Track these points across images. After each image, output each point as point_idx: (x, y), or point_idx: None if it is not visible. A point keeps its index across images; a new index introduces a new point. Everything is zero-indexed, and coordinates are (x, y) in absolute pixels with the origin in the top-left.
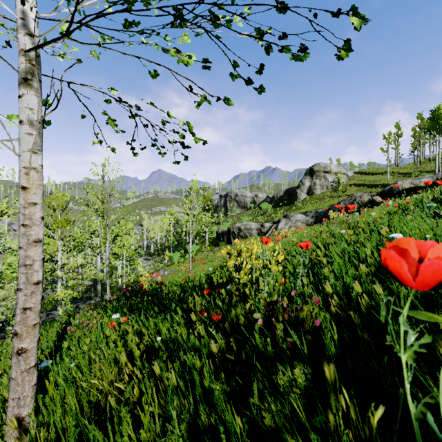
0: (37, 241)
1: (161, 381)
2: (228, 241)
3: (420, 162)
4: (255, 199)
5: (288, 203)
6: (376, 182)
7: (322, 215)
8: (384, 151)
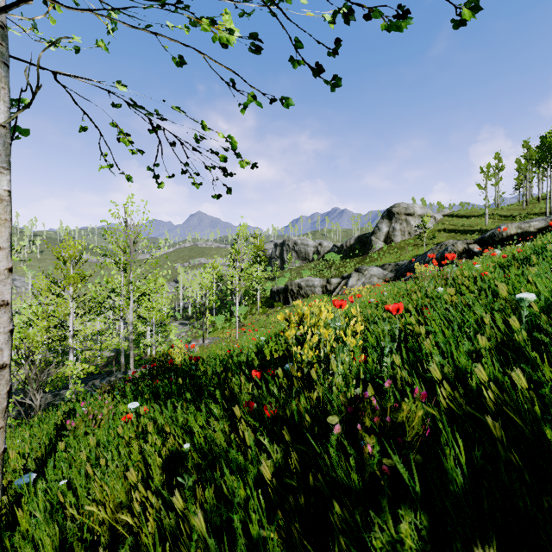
0: (1, 304)
1: (185, 521)
2: (285, 301)
3: (527, 202)
4: (318, 249)
5: (360, 253)
6: (471, 227)
7: (403, 268)
8: (481, 188)
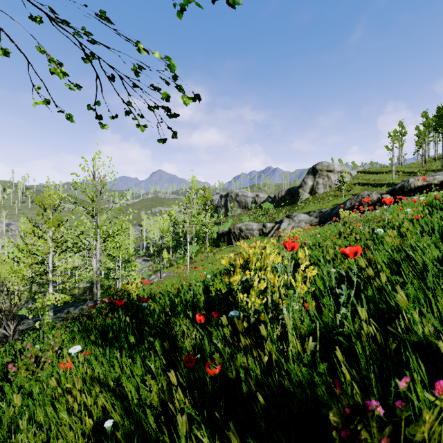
0: None
1: None
2: (228, 242)
3: (425, 161)
4: (256, 199)
5: (290, 203)
6: (380, 181)
7: (326, 214)
8: (389, 149)
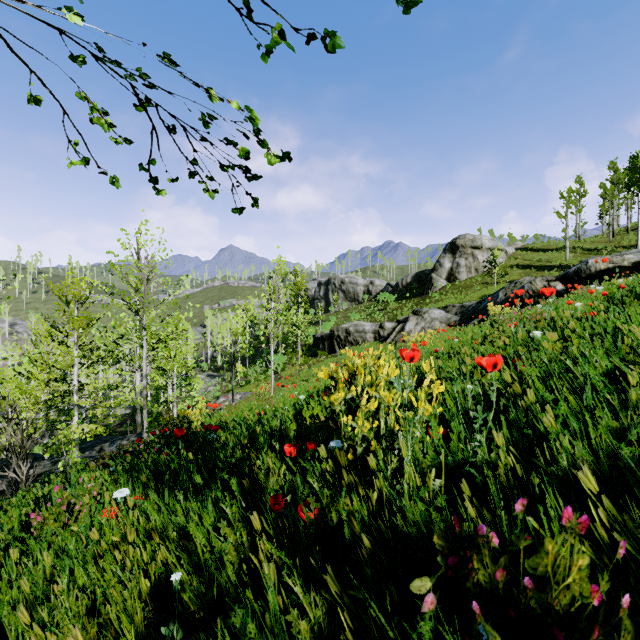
0: None
1: None
2: (330, 349)
3: (614, 233)
4: (370, 288)
5: (419, 293)
6: (549, 262)
7: (470, 310)
8: (561, 217)
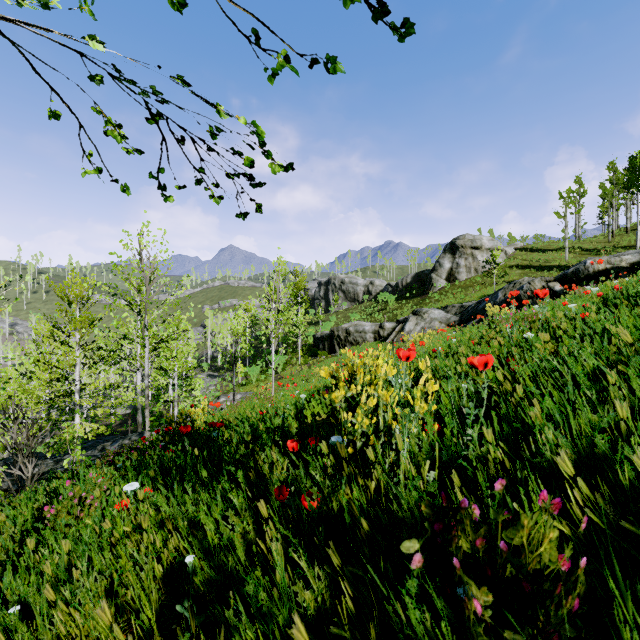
0: None
1: None
2: (330, 349)
3: (613, 234)
4: (370, 289)
5: (418, 293)
6: (548, 263)
7: (470, 310)
8: (560, 217)
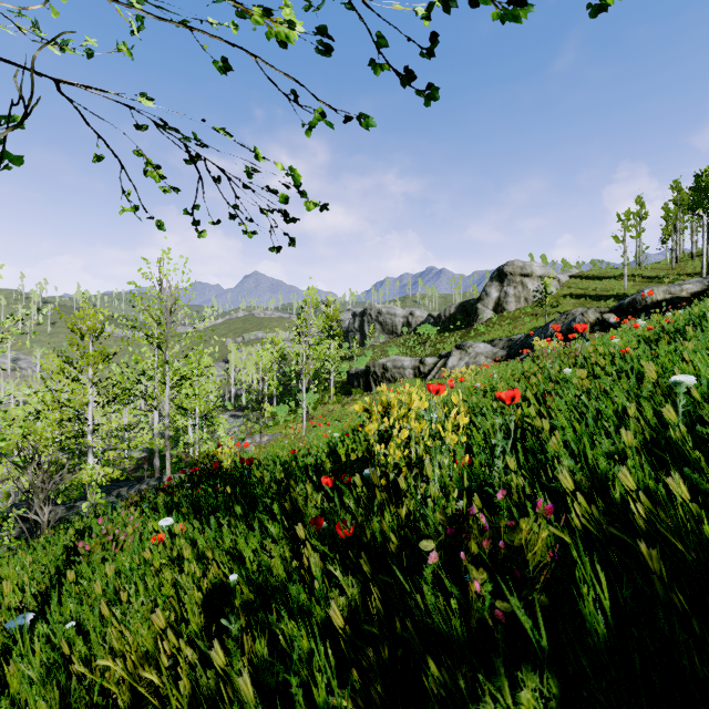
0: None
1: (228, 681)
2: (366, 387)
3: (677, 259)
4: (409, 320)
5: (463, 325)
6: (605, 292)
7: (519, 344)
8: (619, 241)
